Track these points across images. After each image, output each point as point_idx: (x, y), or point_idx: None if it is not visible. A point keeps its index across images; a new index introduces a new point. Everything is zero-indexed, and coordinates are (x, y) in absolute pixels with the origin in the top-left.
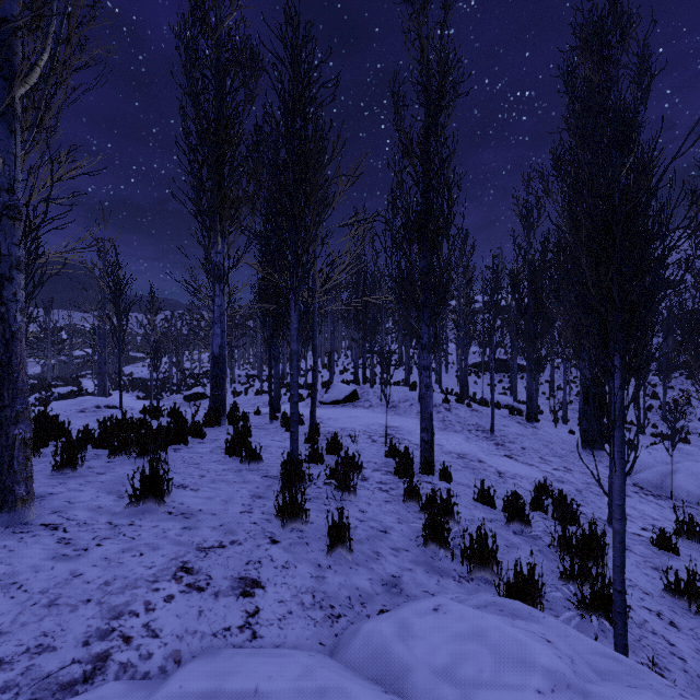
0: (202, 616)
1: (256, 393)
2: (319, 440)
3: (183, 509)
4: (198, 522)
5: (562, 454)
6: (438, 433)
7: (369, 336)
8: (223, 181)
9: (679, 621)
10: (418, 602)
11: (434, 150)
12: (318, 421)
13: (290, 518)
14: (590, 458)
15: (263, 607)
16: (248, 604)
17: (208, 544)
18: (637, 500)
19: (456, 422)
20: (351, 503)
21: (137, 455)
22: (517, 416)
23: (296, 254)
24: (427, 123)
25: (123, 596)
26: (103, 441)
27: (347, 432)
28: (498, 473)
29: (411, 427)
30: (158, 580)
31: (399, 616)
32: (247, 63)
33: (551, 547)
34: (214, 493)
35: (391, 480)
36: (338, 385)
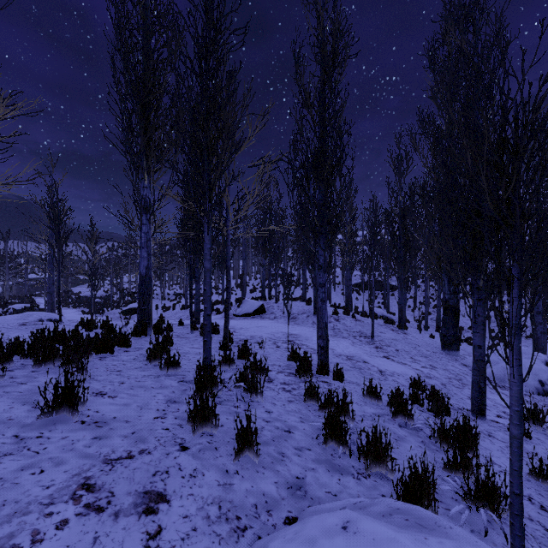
0: (97, 544)
1: (182, 308)
2: (232, 346)
3: (97, 417)
4: (110, 430)
5: (427, 354)
6: (329, 339)
7: (273, 262)
8: (149, 125)
9: (547, 505)
10: (322, 506)
11: (329, 100)
12: (232, 330)
13: (200, 423)
14: (448, 357)
15: (165, 526)
16: (150, 523)
17: (116, 455)
18: (488, 391)
19: (344, 330)
20: (258, 404)
21: (62, 364)
22: (390, 324)
23: (209, 182)
24: (323, 77)
25: (8, 526)
26: (31, 351)
27: (255, 339)
28: (379, 371)
29: (308, 334)
30: (53, 502)
31: (307, 536)
32: (170, 25)
33: (431, 438)
34: (131, 400)
35: (293, 381)
36: (249, 301)
